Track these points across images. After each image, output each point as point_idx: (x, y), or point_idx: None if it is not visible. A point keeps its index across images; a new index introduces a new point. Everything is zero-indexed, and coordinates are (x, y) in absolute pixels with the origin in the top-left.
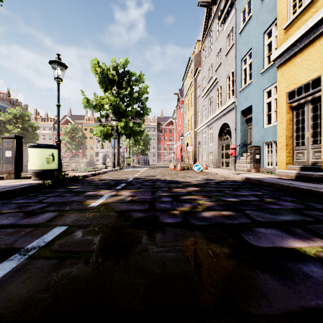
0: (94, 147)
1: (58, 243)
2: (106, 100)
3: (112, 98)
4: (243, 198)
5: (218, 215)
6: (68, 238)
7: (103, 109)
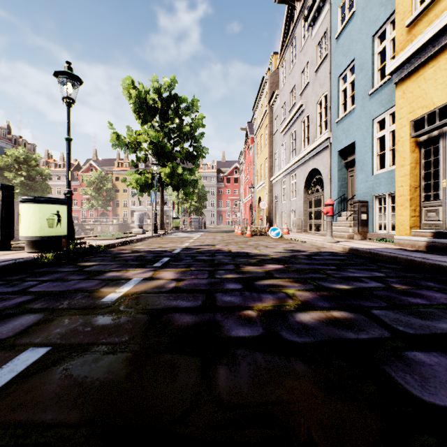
0: (128, 204)
1: (12, 396)
2: (144, 136)
3: (153, 133)
4: (358, 283)
5: (327, 320)
6: (39, 380)
7: (140, 149)
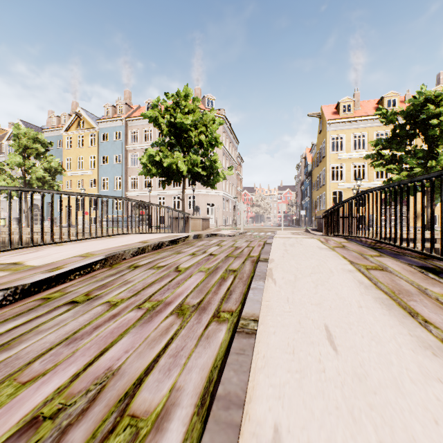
0: None
1: None
2: None
3: None
4: None
5: None
6: None
7: None
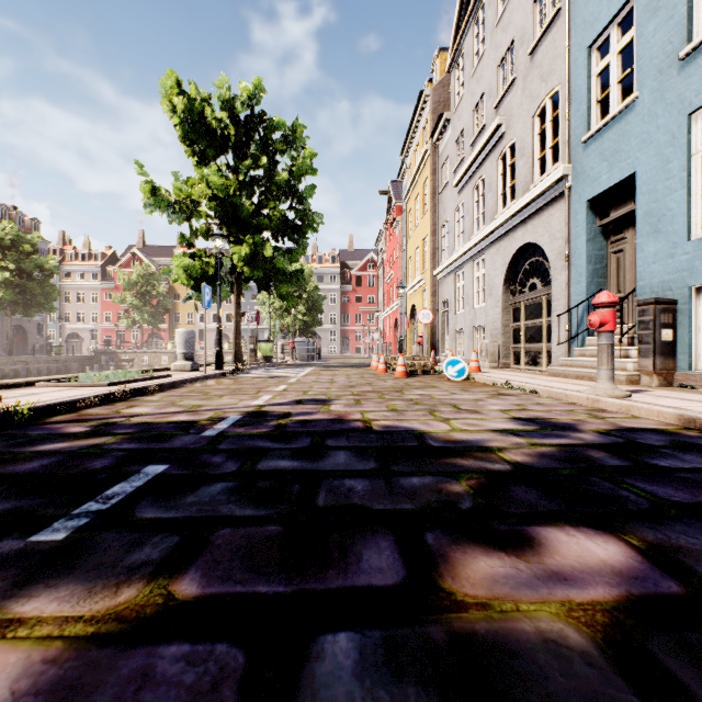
0: (195, 319)
1: None
2: (201, 187)
3: (217, 178)
4: None
5: None
6: None
7: (198, 214)
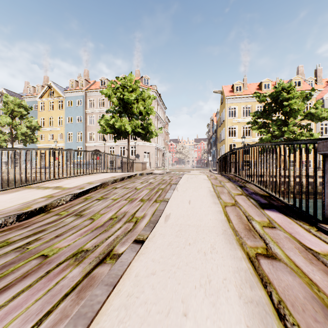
0: None
1: None
2: None
3: None
4: None
5: None
6: None
7: None
